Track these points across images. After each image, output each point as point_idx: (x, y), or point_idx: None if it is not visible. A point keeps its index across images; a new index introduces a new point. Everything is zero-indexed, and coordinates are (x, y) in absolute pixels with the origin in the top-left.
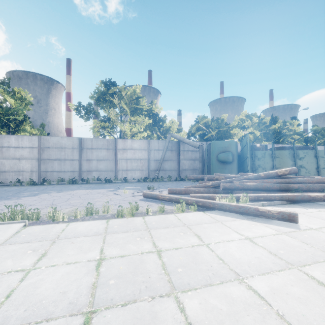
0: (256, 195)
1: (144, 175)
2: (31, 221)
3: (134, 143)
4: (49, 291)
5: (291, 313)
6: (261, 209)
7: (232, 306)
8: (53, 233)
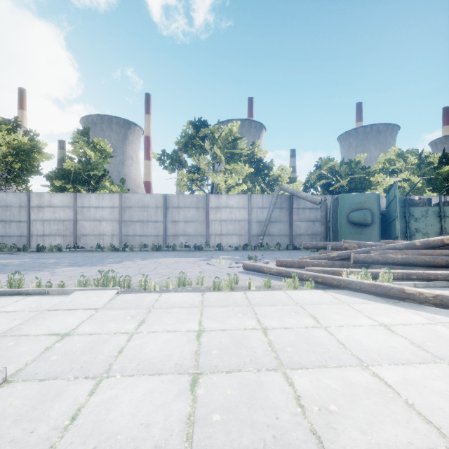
0: (404, 271)
1: (244, 241)
2: (123, 289)
3: (230, 199)
4: (155, 352)
5: (424, 404)
6: (409, 291)
7: (349, 389)
8: (147, 302)
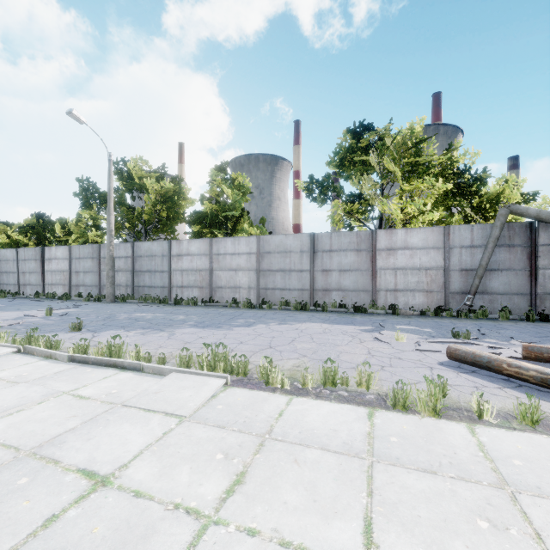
0: None
1: (436, 302)
2: (236, 376)
3: (411, 236)
4: None
5: None
6: None
7: None
8: (262, 416)
